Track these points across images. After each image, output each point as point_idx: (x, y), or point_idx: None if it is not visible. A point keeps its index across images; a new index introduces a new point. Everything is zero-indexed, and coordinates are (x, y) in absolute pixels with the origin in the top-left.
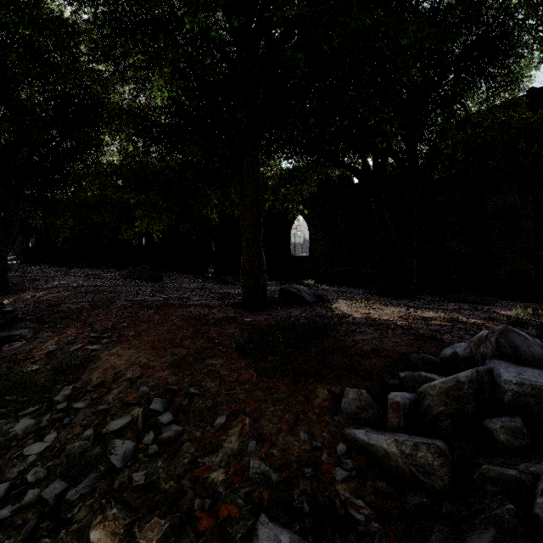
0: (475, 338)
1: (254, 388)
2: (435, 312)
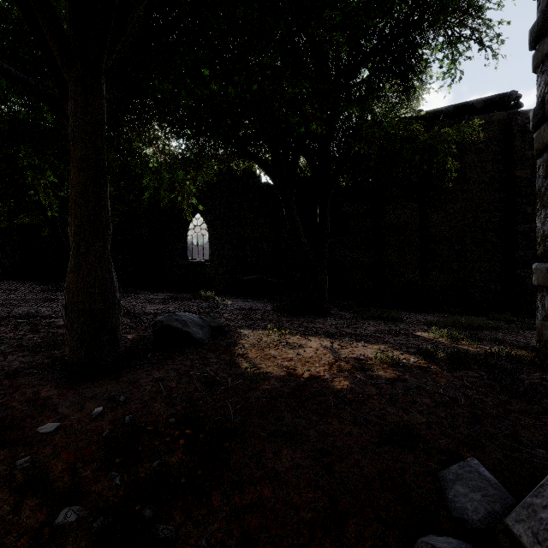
0: None
1: None
2: (364, 345)
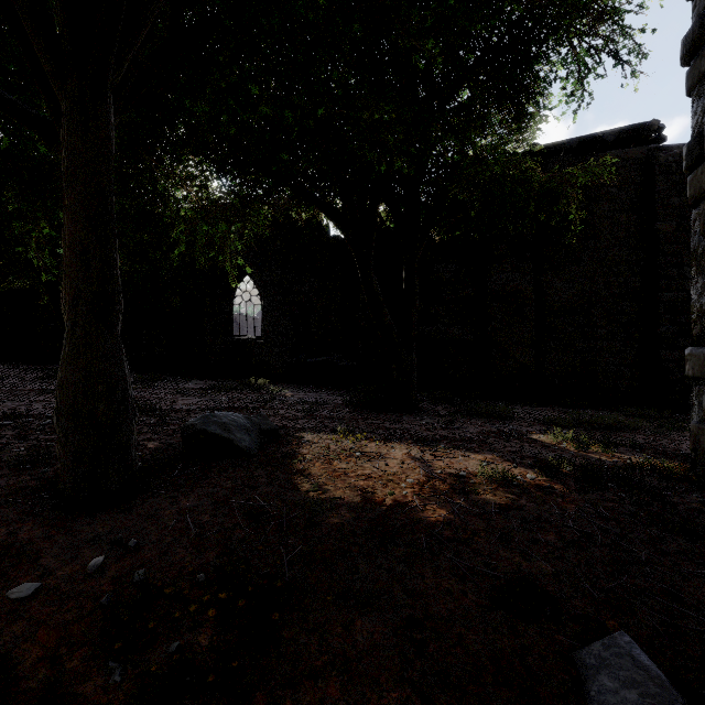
0: None
1: None
2: (465, 455)
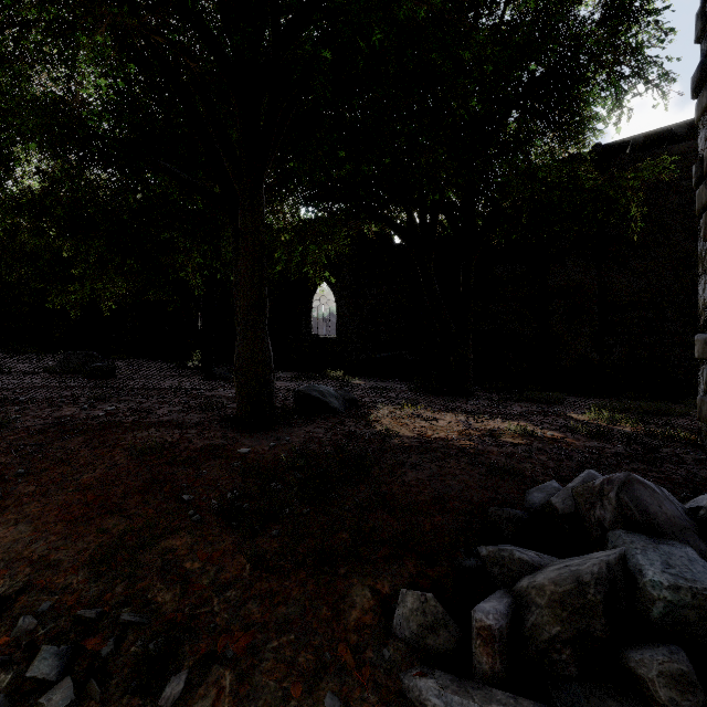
0: (583, 490)
1: (244, 596)
2: (502, 421)
